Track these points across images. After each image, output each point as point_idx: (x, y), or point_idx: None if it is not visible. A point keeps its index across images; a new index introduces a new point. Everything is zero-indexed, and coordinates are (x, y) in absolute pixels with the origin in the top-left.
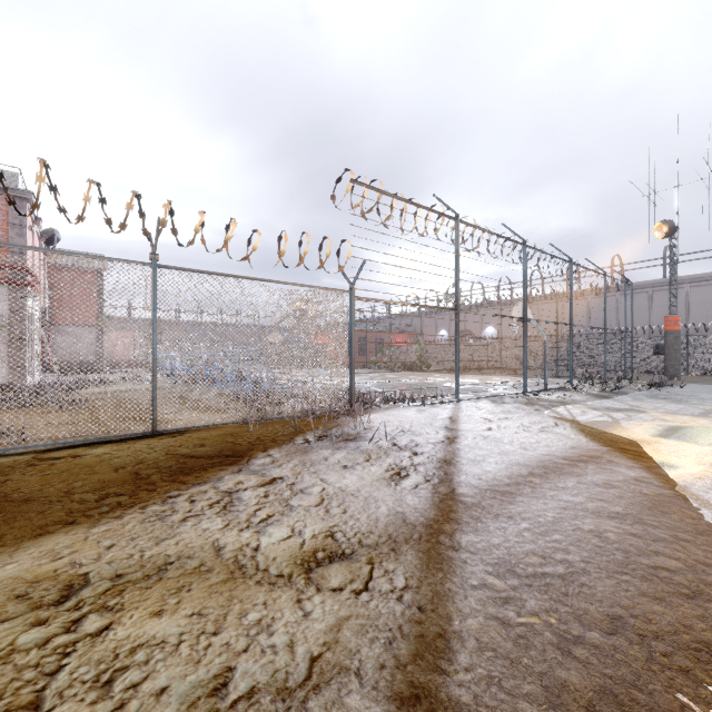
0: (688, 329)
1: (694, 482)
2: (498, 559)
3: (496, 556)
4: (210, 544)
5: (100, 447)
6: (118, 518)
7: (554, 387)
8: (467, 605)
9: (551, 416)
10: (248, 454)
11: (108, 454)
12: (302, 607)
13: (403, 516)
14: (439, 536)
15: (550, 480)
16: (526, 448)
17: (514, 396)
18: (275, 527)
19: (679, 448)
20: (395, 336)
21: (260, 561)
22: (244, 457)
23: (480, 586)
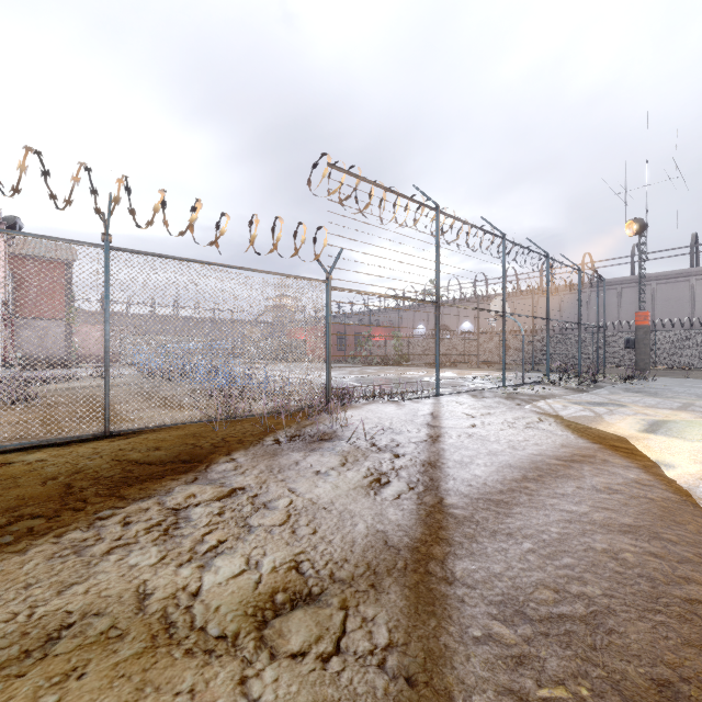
0: (655, 325)
1: (697, 483)
2: (503, 595)
3: (500, 591)
4: (133, 591)
5: (37, 452)
6: (20, 553)
7: (531, 381)
8: (471, 672)
9: (533, 411)
10: (208, 459)
11: (43, 461)
12: (245, 693)
13: (384, 537)
14: (429, 564)
15: (546, 485)
16: (515, 448)
17: (493, 390)
18: (225, 559)
19: (669, 445)
20: (374, 331)
21: (197, 614)
22: (203, 463)
23: (484, 639)
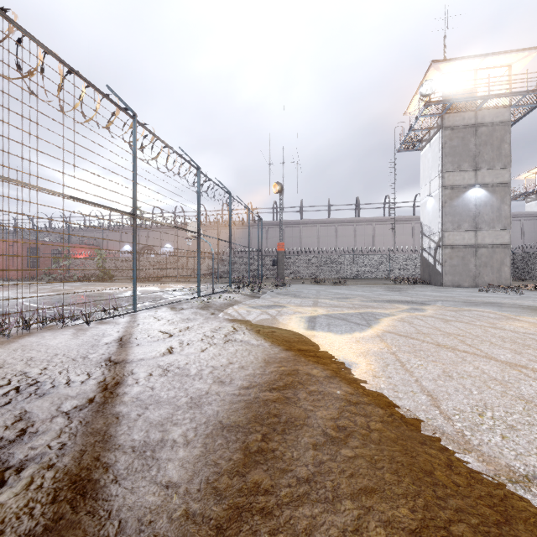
0: (286, 252)
1: (378, 384)
2: None
3: None
4: None
5: None
6: None
7: (219, 291)
8: None
9: (226, 319)
10: None
11: None
12: None
13: None
14: None
15: (279, 461)
16: (222, 381)
17: (191, 301)
18: None
19: (331, 340)
20: (76, 248)
21: None
22: None
23: None
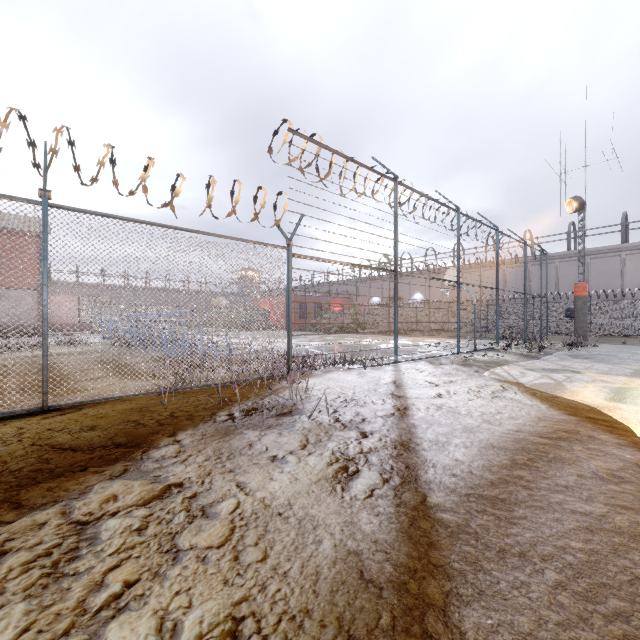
0: (591, 295)
1: None
2: None
3: None
4: None
5: None
6: None
7: (482, 348)
8: None
9: (493, 378)
10: (148, 441)
11: None
12: None
13: (358, 564)
14: (426, 618)
15: (542, 473)
16: (491, 422)
17: (449, 357)
18: (125, 625)
19: None
20: (332, 301)
21: None
22: (140, 447)
23: None
